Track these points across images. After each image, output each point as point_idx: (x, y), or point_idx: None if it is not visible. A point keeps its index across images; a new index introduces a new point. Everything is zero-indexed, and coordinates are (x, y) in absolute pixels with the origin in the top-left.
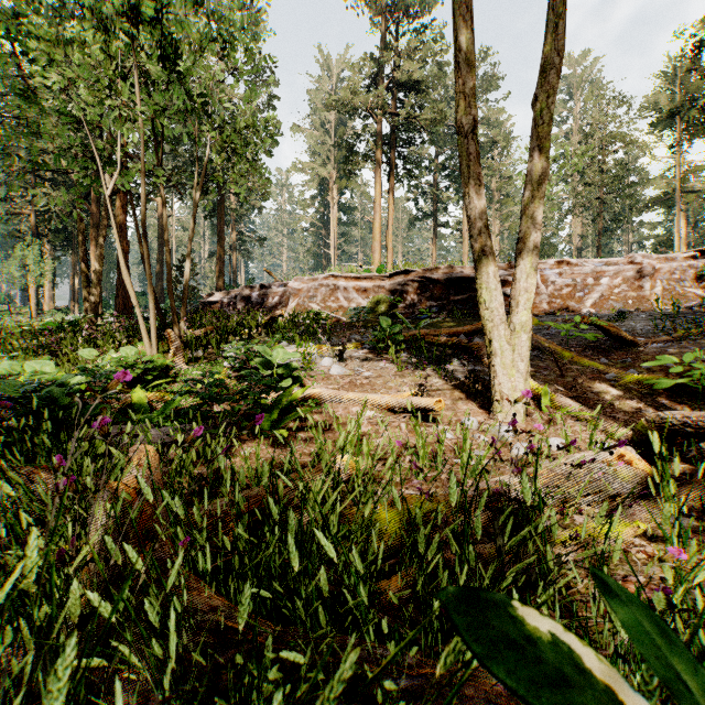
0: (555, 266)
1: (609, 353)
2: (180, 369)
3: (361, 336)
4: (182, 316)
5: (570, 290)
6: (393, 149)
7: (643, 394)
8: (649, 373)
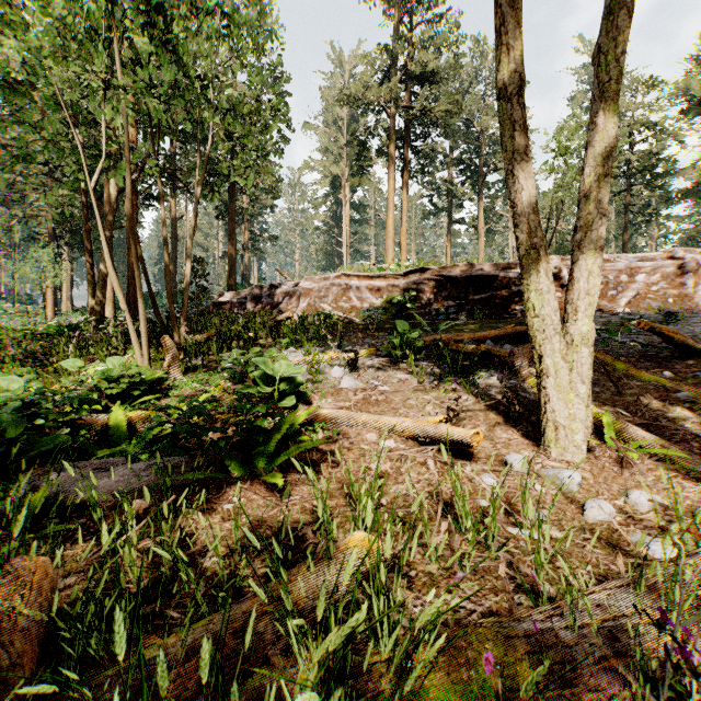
0: None
1: (671, 364)
2: (175, 380)
3: (375, 341)
4: (182, 320)
5: (601, 288)
6: (407, 143)
7: None
8: None
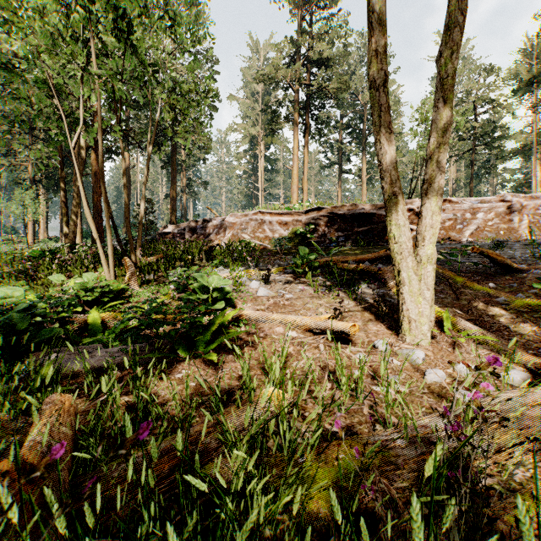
0: None
1: (496, 278)
2: (133, 290)
3: (283, 262)
4: (138, 246)
5: (451, 223)
6: (308, 112)
7: (534, 318)
8: (536, 298)
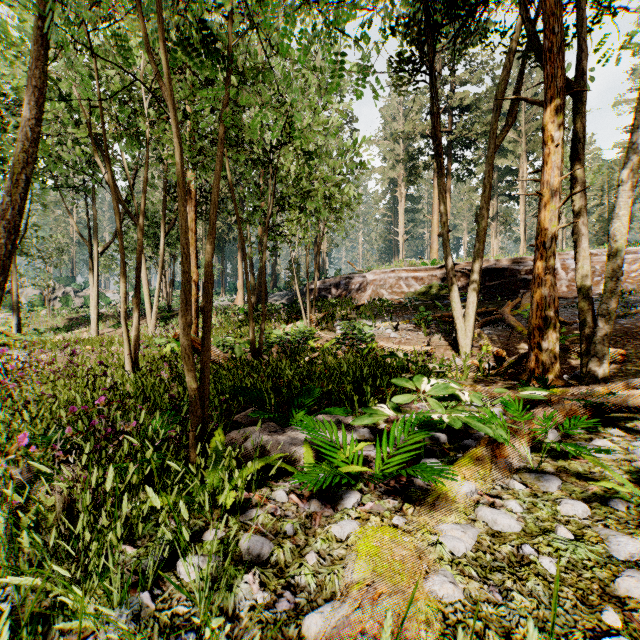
0: None
1: None
2: (318, 334)
3: (411, 316)
4: (313, 306)
5: None
6: (450, 157)
7: None
8: None
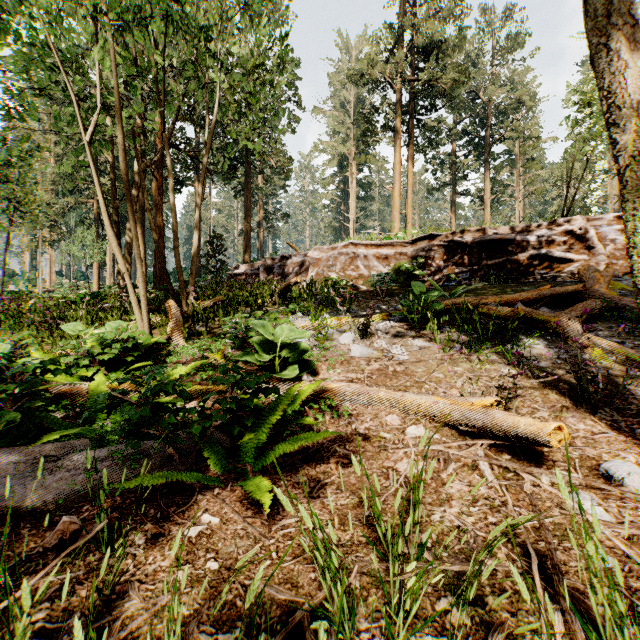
0: (614, 221)
1: None
2: (177, 345)
3: (386, 306)
4: (190, 286)
5: None
6: (413, 116)
7: None
8: None
